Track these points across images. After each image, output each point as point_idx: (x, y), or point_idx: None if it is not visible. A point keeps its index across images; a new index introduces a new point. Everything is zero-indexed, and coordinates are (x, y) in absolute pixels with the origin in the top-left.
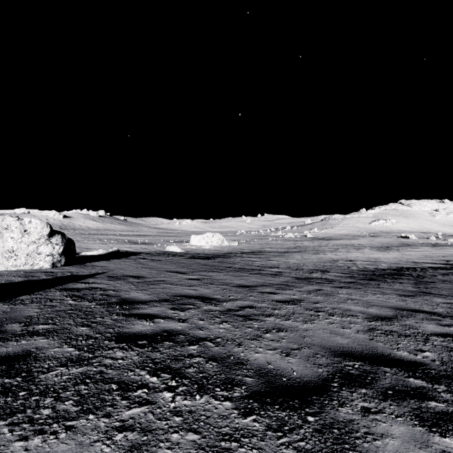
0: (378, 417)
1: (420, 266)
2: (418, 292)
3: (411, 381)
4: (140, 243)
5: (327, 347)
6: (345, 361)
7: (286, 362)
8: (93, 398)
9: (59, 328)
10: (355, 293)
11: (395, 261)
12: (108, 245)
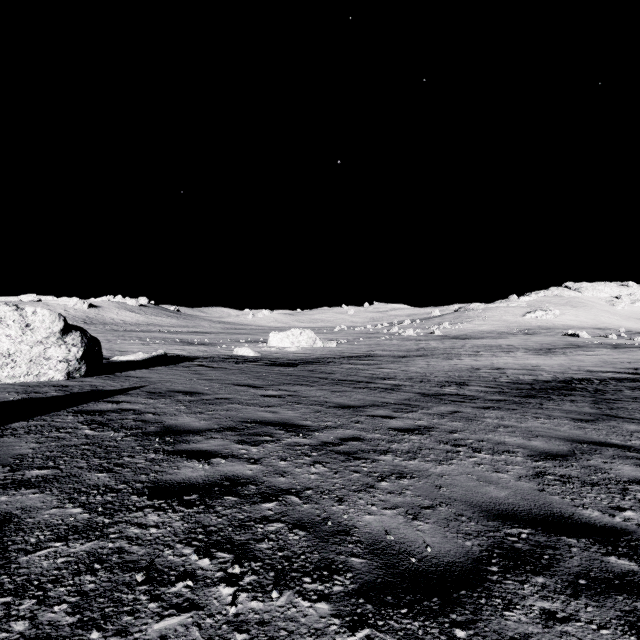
0: (570, 630)
1: (598, 377)
2: (600, 415)
3: (613, 561)
4: (197, 343)
5: (475, 504)
6: (505, 527)
7: (414, 529)
8: (101, 598)
9: (64, 475)
10: (509, 417)
11: (561, 369)
12: (152, 346)
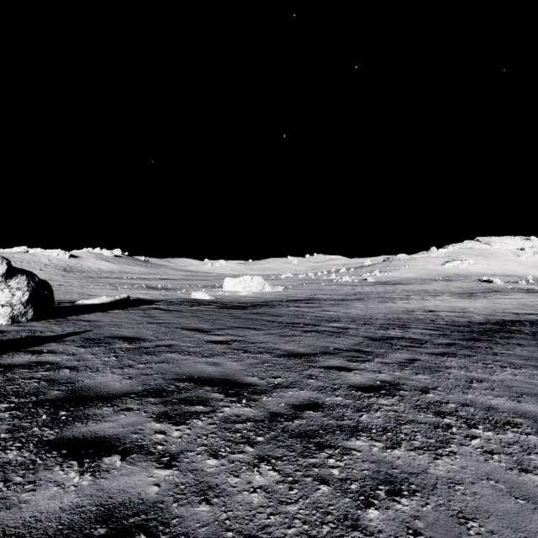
0: None
1: (526, 319)
2: None
3: None
4: (160, 288)
5: None
6: None
7: None
8: None
9: None
10: (472, 366)
11: (489, 312)
12: (119, 291)
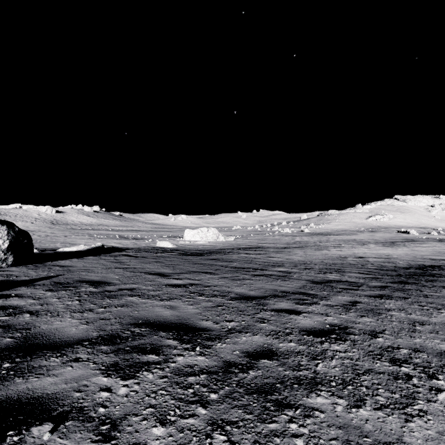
0: None
1: (443, 264)
2: None
3: None
4: (131, 238)
5: None
6: None
7: None
8: None
9: None
10: (410, 308)
11: (410, 258)
12: (96, 240)
